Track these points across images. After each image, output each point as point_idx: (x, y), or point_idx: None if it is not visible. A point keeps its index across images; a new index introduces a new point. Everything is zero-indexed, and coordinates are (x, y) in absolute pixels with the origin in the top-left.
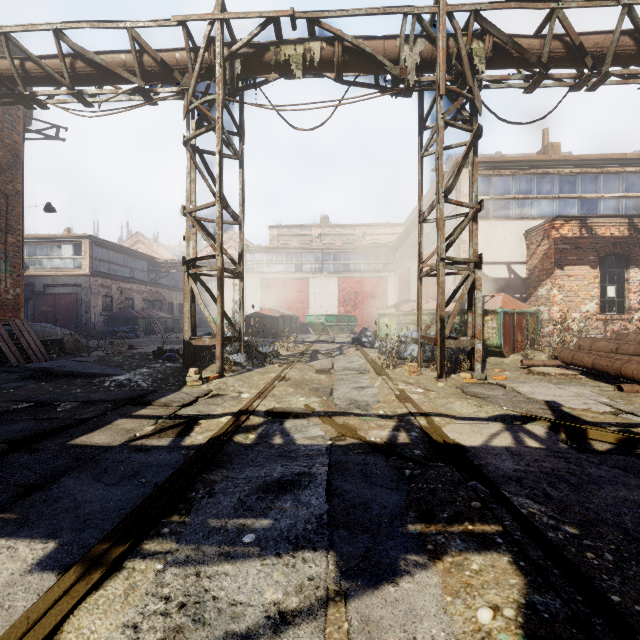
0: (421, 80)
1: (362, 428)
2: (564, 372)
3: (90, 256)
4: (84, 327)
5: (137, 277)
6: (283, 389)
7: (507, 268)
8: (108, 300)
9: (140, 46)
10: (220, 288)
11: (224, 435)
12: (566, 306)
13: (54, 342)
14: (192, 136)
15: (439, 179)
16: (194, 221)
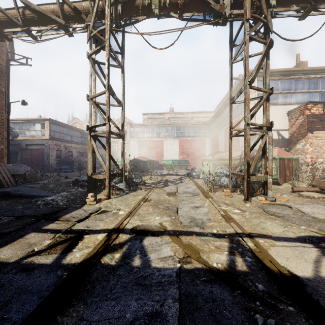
0: (233, 13)
1: (203, 250)
2: (324, 196)
3: (49, 129)
4: (46, 166)
5: (74, 140)
6: (145, 209)
7: (277, 133)
8: (59, 152)
9: (62, 0)
10: (108, 144)
11: (94, 257)
12: (314, 155)
13: (20, 175)
14: (92, 52)
15: (246, 73)
16: (93, 103)
